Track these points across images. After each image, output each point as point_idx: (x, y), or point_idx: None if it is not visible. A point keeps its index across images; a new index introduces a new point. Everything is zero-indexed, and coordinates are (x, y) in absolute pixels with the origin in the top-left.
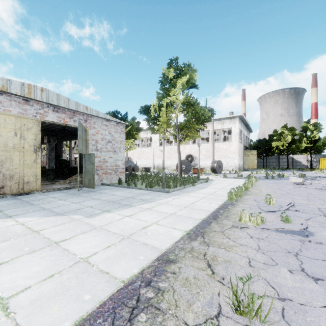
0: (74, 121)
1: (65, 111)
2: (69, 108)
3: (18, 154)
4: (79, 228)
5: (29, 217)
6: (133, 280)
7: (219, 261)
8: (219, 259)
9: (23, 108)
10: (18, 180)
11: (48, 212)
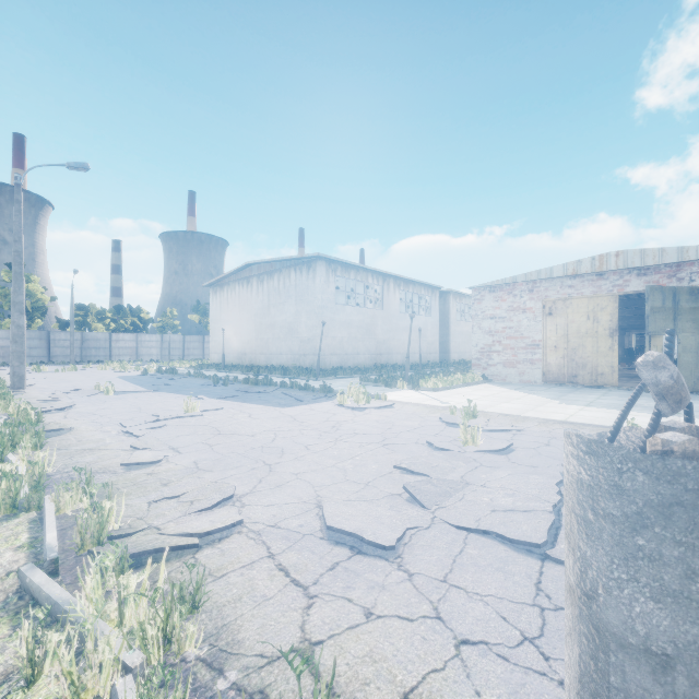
0: (678, 280)
1: (659, 270)
2: (663, 264)
3: (591, 340)
4: (531, 403)
5: (537, 396)
6: (483, 411)
7: (508, 417)
8: (519, 422)
9: (596, 285)
10: (590, 370)
11: (554, 397)
